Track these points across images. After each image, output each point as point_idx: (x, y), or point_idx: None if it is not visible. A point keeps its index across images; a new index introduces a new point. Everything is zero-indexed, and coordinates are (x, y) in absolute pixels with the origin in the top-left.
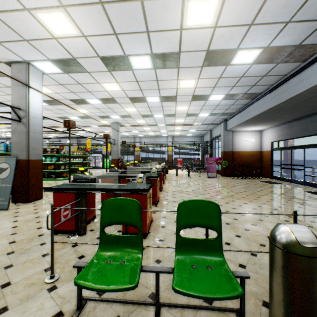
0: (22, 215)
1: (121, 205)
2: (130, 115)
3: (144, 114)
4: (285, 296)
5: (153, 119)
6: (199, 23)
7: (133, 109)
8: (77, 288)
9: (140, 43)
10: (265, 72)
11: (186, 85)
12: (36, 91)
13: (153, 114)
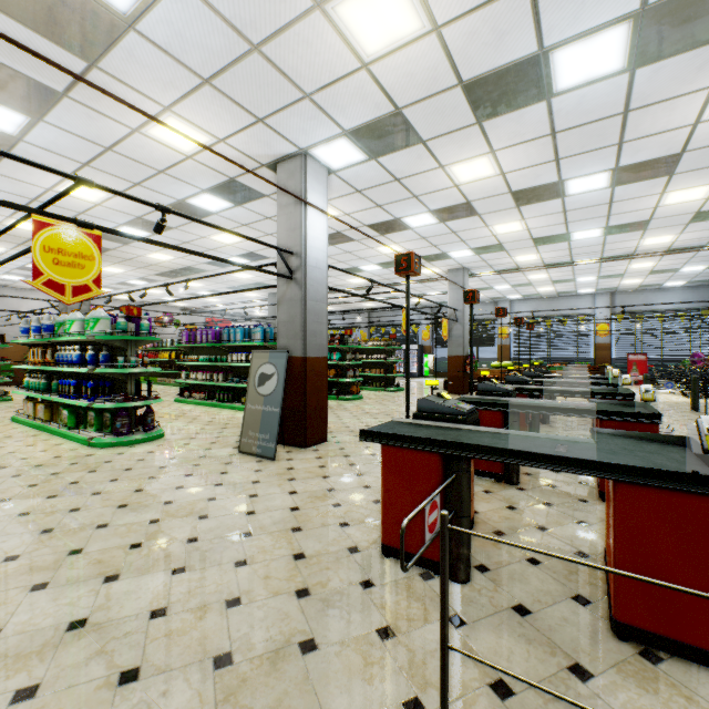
0: (301, 478)
1: None
2: (499, 245)
3: (542, 234)
4: None
5: (566, 247)
6: None
7: (514, 226)
8: None
9: None
10: None
11: None
12: (317, 211)
13: (570, 232)
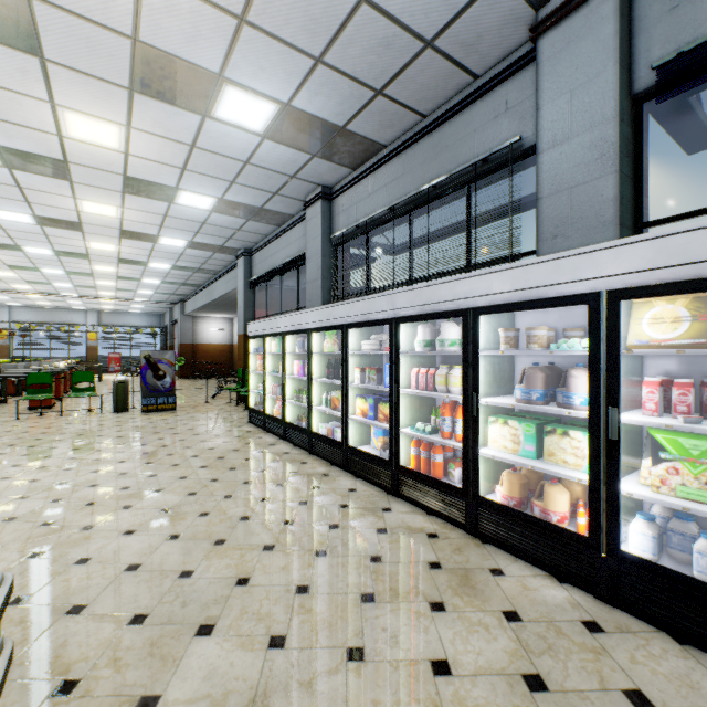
0: None
1: (40, 375)
2: None
3: (33, 280)
4: (115, 398)
5: (52, 287)
6: (104, 249)
7: (10, 274)
8: (17, 410)
9: (41, 244)
10: (189, 274)
11: (104, 269)
12: None
13: (52, 282)
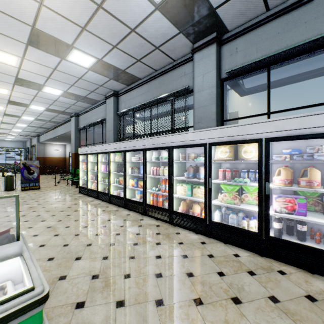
0: None
1: None
2: None
3: None
4: (6, 184)
5: None
6: None
7: None
8: None
9: None
10: (44, 123)
11: None
12: None
13: None
